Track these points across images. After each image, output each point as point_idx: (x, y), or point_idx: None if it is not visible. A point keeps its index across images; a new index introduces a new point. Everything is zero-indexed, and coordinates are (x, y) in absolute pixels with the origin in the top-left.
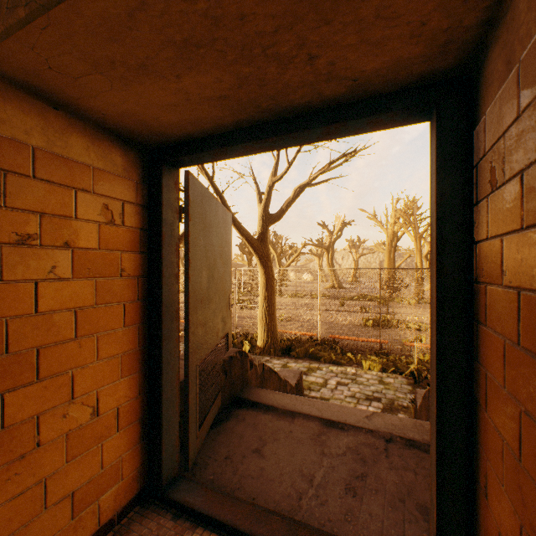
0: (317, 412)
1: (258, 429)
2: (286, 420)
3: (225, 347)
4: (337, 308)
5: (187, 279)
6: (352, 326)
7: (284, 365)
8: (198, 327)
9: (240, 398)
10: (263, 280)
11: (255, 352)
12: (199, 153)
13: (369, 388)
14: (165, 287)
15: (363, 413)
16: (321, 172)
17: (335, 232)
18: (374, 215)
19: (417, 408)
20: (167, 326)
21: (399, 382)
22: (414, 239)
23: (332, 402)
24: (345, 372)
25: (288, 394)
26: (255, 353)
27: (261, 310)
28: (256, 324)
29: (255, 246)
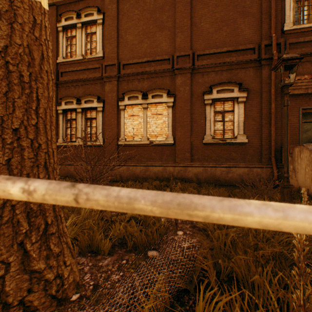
0: None
1: None
2: None
3: None
4: None
5: None
6: None
7: None
8: None
9: None
10: None
11: None
12: None
13: None
14: None
15: None
16: None
17: None
18: None
19: None
20: None
21: None
22: None
23: None
24: None
25: None
26: None
27: None
28: None
29: None
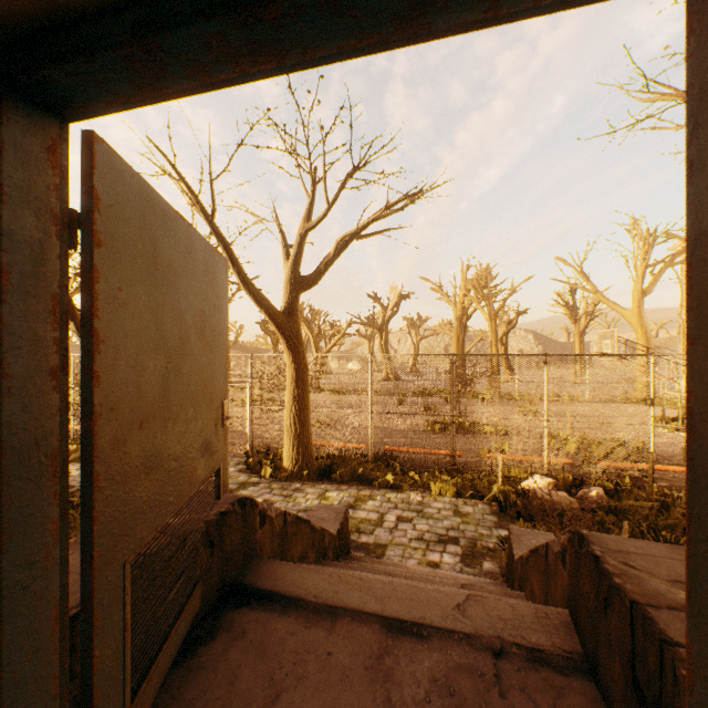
0: (376, 604)
1: (268, 655)
2: (322, 627)
3: (214, 495)
4: (396, 410)
5: (88, 379)
6: (416, 434)
7: (322, 495)
8: (128, 480)
9: (240, 585)
10: (291, 371)
11: (279, 476)
12: (88, 56)
13: (442, 523)
14: (10, 402)
15: (451, 599)
16: (374, 219)
17: (390, 307)
18: (440, 286)
19: (515, 558)
20: (17, 498)
21: (480, 511)
22: (489, 318)
23: (392, 550)
24: (408, 500)
25: (325, 568)
26: (280, 477)
27: (289, 415)
28: (282, 435)
29: (280, 322)
